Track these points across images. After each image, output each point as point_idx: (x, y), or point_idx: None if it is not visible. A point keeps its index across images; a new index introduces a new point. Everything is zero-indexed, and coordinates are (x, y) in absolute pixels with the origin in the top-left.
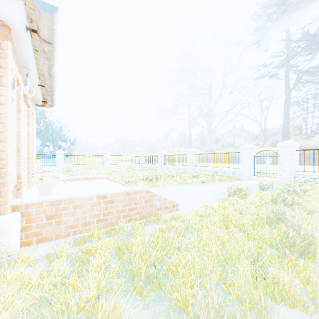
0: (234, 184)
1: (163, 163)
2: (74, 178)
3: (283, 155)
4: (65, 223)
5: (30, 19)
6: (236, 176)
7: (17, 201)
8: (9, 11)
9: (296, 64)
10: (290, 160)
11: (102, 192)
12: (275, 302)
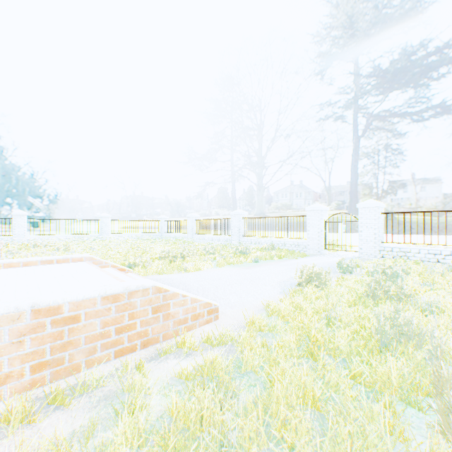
0: (301, 263)
1: (195, 232)
2: (19, 262)
3: (365, 220)
4: None
5: None
6: (300, 250)
7: None
8: None
9: (368, 103)
10: (374, 227)
11: (48, 299)
12: None
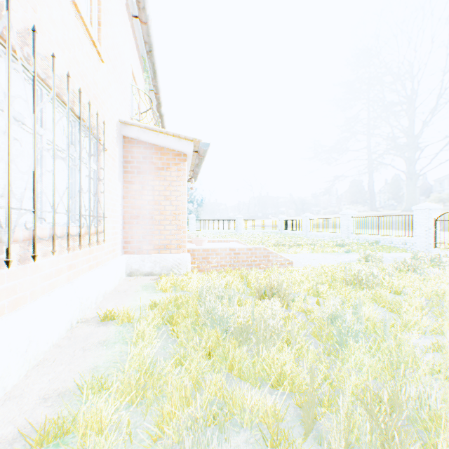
0: (386, 254)
1: (308, 230)
2: (210, 240)
3: None
4: (211, 263)
5: (195, 146)
6: (407, 248)
7: (188, 247)
8: (188, 149)
9: None
10: None
11: (232, 246)
12: (313, 296)
